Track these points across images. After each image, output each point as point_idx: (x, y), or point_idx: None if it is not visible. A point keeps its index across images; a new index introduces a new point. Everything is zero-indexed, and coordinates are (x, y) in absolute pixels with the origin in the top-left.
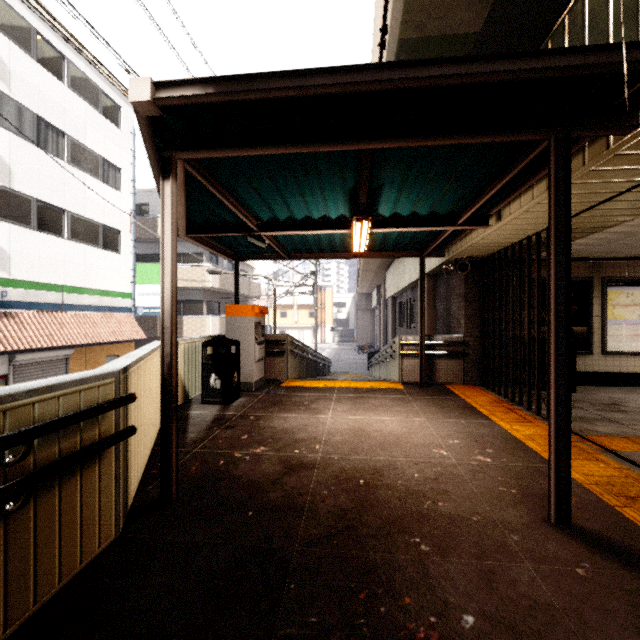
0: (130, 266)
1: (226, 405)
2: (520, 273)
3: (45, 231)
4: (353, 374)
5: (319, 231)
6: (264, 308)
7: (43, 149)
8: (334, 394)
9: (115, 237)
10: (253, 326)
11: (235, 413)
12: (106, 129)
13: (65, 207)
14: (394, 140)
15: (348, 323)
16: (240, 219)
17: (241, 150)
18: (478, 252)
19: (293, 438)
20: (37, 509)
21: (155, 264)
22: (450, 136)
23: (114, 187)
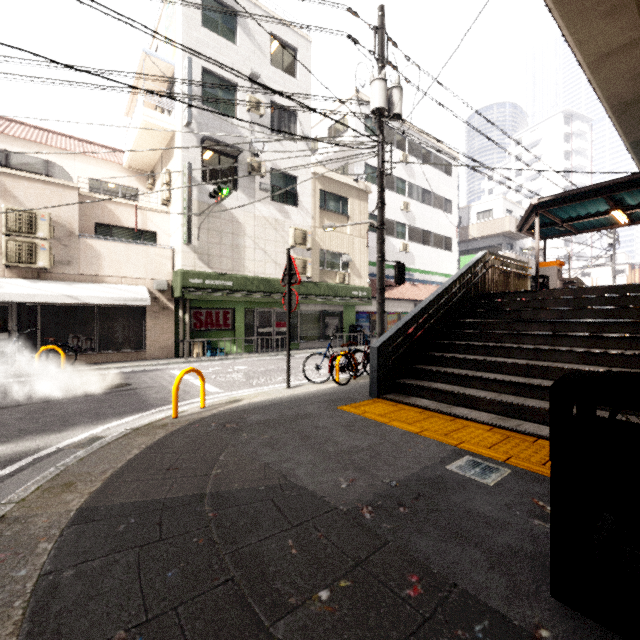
0: (456, 259)
1: None
2: None
3: (424, 244)
4: None
5: (594, 218)
6: (562, 262)
7: (423, 204)
8: None
9: (449, 242)
10: (555, 271)
11: None
12: (446, 181)
13: (430, 230)
14: (611, 194)
15: None
16: (551, 221)
17: (559, 206)
18: None
19: None
20: (521, 281)
21: (472, 255)
22: (631, 189)
23: (448, 213)
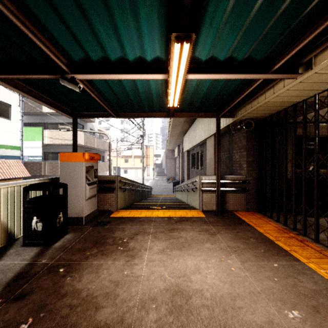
0: (19, 128)
1: (47, 247)
2: (304, 126)
3: None
4: (165, 195)
5: (134, 74)
6: (96, 155)
7: None
8: (151, 226)
9: (6, 108)
10: (83, 170)
11: (47, 261)
12: None
13: None
14: None
15: (162, 165)
16: (51, 59)
17: None
18: (261, 113)
19: (93, 322)
20: None
21: (36, 127)
22: None
23: None
